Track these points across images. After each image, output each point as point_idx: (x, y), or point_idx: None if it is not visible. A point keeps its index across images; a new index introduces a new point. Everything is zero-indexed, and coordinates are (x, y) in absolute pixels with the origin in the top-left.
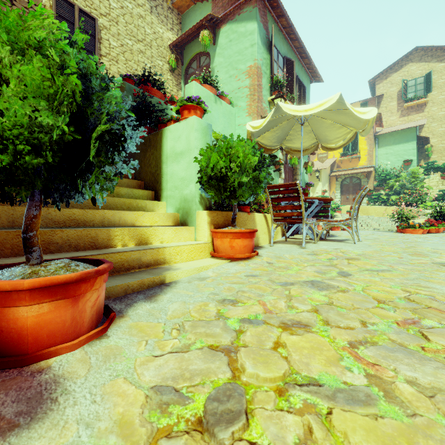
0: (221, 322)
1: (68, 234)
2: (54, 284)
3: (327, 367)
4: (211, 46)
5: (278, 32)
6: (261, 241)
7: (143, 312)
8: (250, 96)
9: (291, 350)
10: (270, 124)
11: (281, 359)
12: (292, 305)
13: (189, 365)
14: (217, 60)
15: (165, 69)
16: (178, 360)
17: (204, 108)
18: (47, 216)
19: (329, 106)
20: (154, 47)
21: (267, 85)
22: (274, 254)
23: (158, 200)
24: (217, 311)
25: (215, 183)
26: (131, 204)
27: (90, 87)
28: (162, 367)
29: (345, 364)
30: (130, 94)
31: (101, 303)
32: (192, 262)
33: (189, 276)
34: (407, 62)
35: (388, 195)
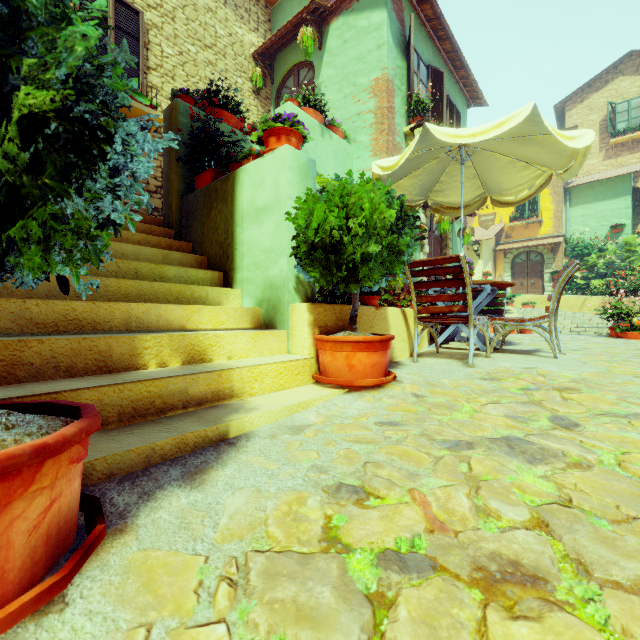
0: (334, 564)
1: (53, 347)
2: None
3: None
4: (315, 53)
5: (419, 27)
6: (396, 353)
7: (169, 517)
8: (376, 125)
9: None
10: (409, 164)
11: None
12: (485, 506)
13: None
14: (324, 72)
15: (246, 90)
16: None
17: (304, 133)
18: (23, 314)
19: (511, 130)
20: (229, 56)
21: (402, 109)
22: (422, 379)
23: (228, 287)
24: (324, 521)
25: (322, 256)
26: (181, 293)
27: (22, 11)
28: None
29: None
30: (187, 119)
31: (66, 510)
32: (282, 393)
33: (274, 422)
34: (615, 75)
35: (586, 278)
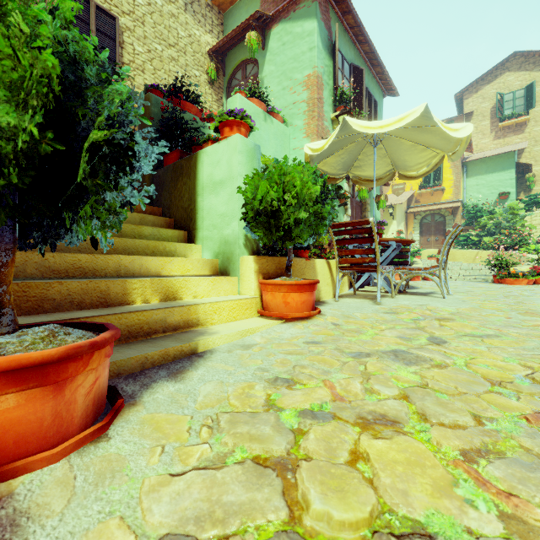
0: (272, 417)
1: (69, 287)
2: (23, 365)
3: (436, 499)
4: (259, 52)
5: (343, 33)
6: (323, 295)
7: (164, 397)
8: (308, 112)
9: (378, 467)
10: (334, 146)
11: (364, 483)
12: (371, 388)
13: (223, 494)
14: (267, 68)
15: (202, 81)
16: (206, 484)
17: (251, 124)
18: (43, 263)
19: (411, 122)
20: (188, 53)
21: (329, 99)
22: (341, 313)
23: (191, 243)
24: (266, 396)
25: (265, 220)
26: (156, 248)
27: (82, 78)
28: (181, 496)
29: (463, 494)
30: (157, 109)
31: (102, 387)
32: (235, 323)
33: (230, 342)
34: (502, 71)
35: (479, 236)
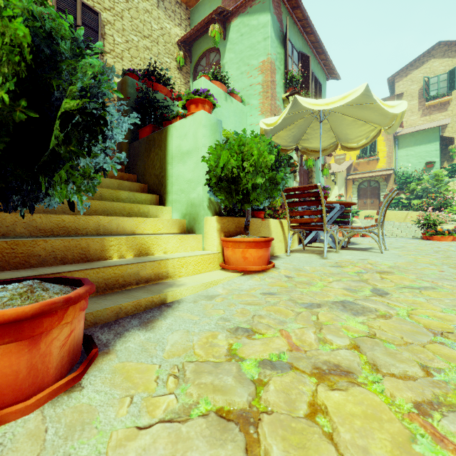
0: (234, 367)
1: (53, 245)
2: None
3: None
4: (221, 42)
5: (293, 25)
6: (276, 250)
7: (135, 346)
8: (263, 93)
9: (336, 421)
10: (285, 121)
11: (325, 439)
12: (324, 338)
13: (187, 450)
14: (227, 56)
15: (172, 67)
16: (171, 438)
17: (213, 102)
18: (31, 223)
19: (352, 100)
20: (160, 44)
21: (281, 82)
22: (292, 266)
23: (162, 205)
24: (228, 346)
25: (226, 185)
26: (131, 210)
27: (57, 51)
28: (147, 452)
29: (422, 451)
30: (133, 90)
31: (77, 338)
32: (200, 276)
33: (195, 293)
34: (428, 58)
35: (409, 199)
